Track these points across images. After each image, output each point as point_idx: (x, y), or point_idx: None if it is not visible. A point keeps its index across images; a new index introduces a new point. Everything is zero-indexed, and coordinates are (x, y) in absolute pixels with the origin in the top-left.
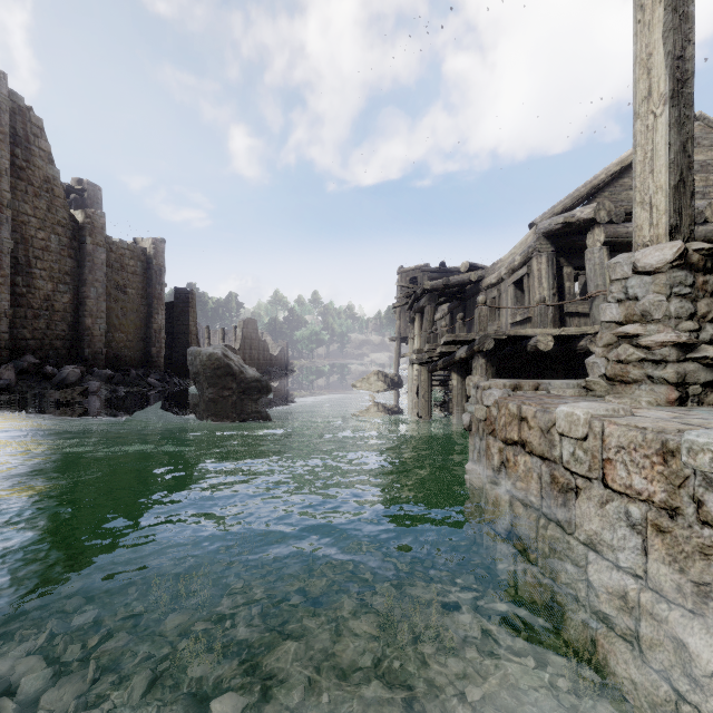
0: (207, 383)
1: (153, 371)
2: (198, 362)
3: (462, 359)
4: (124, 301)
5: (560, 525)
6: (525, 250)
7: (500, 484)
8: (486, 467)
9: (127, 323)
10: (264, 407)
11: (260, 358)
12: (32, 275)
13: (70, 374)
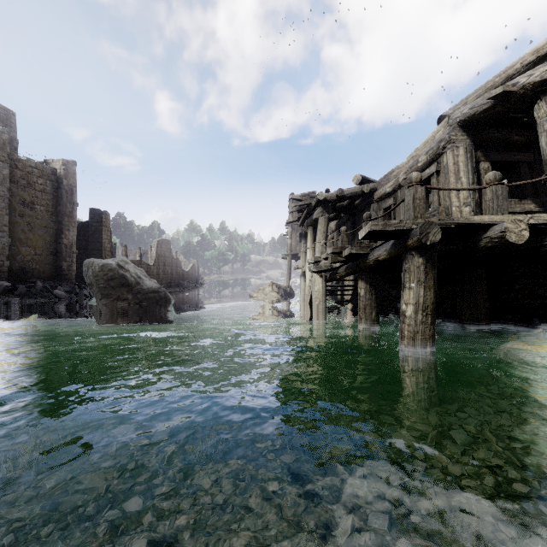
0: (100, 294)
1: (63, 283)
2: (91, 273)
3: (379, 261)
4: (31, 216)
5: None
6: (433, 146)
7: None
8: None
9: (35, 238)
10: (162, 317)
11: (173, 273)
12: None
13: None
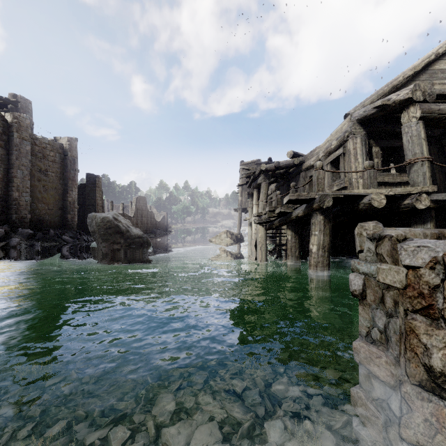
0: (101, 239)
1: (68, 231)
2: (94, 223)
3: (299, 217)
4: (45, 181)
5: None
6: (341, 135)
7: None
8: (405, 361)
9: (48, 197)
10: (145, 256)
11: (148, 223)
12: None
13: None
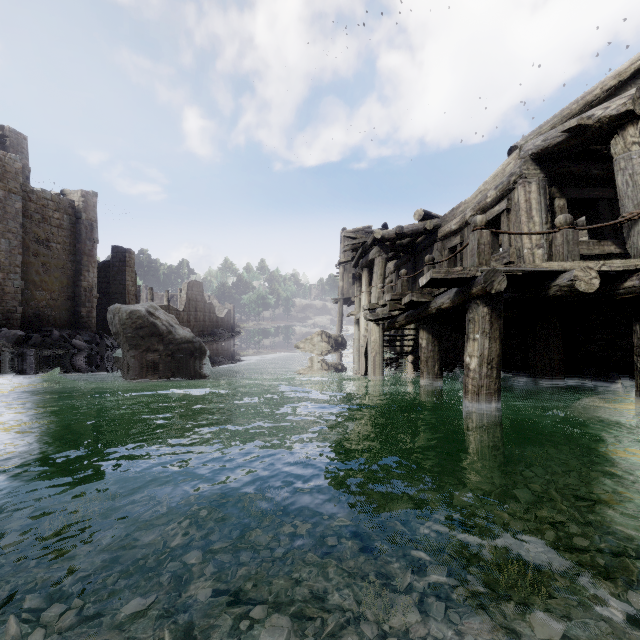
0: (128, 345)
1: (82, 332)
2: (117, 321)
3: (442, 310)
4: (46, 256)
5: None
6: (503, 180)
7: None
8: None
9: (50, 280)
10: (197, 370)
11: (205, 319)
12: None
13: None
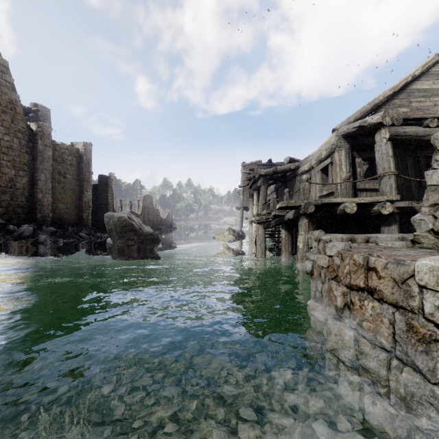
0: (117, 236)
1: (83, 228)
2: (112, 222)
3: (290, 219)
4: (64, 183)
5: (421, 373)
6: (329, 147)
7: (344, 322)
8: (328, 306)
9: (66, 197)
10: (155, 251)
11: (154, 220)
12: (1, 165)
13: (25, 230)
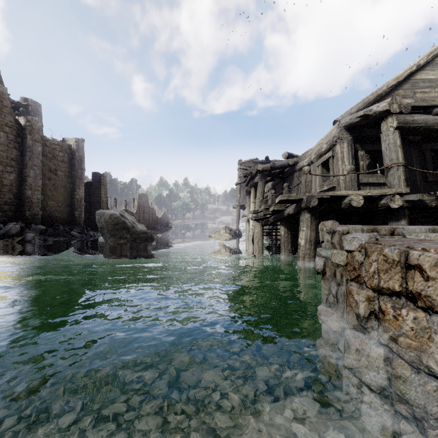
0: (109, 234)
1: (76, 227)
2: (103, 220)
3: (290, 215)
4: (55, 179)
5: None
6: (330, 139)
7: (370, 335)
8: (346, 313)
9: (57, 194)
10: (149, 250)
11: (149, 219)
12: None
13: (12, 228)
